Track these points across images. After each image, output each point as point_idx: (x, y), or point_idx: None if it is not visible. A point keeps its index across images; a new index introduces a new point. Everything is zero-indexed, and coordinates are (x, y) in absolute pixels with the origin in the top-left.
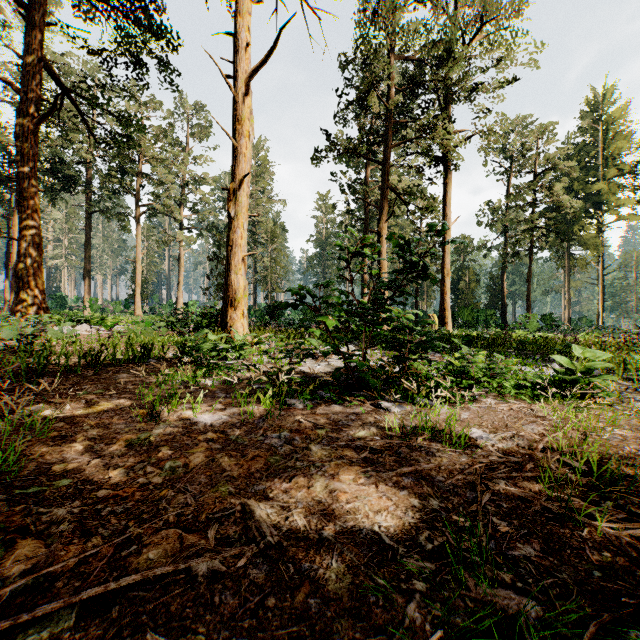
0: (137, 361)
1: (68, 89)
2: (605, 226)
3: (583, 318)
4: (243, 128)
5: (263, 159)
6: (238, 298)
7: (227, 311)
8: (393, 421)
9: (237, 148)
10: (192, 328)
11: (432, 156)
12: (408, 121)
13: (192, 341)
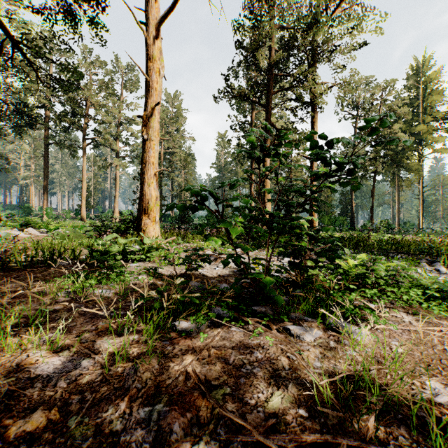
0: (47, 264)
1: (18, 41)
2: (424, 157)
3: (407, 223)
4: (155, 65)
5: (178, 107)
6: (150, 207)
7: (141, 217)
8: (313, 364)
9: (150, 82)
10: (114, 231)
11: (303, 101)
12: (286, 74)
13: (102, 245)
